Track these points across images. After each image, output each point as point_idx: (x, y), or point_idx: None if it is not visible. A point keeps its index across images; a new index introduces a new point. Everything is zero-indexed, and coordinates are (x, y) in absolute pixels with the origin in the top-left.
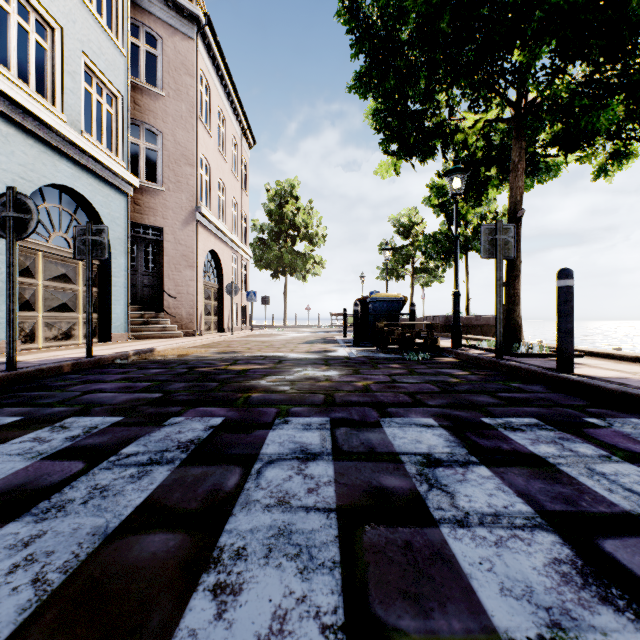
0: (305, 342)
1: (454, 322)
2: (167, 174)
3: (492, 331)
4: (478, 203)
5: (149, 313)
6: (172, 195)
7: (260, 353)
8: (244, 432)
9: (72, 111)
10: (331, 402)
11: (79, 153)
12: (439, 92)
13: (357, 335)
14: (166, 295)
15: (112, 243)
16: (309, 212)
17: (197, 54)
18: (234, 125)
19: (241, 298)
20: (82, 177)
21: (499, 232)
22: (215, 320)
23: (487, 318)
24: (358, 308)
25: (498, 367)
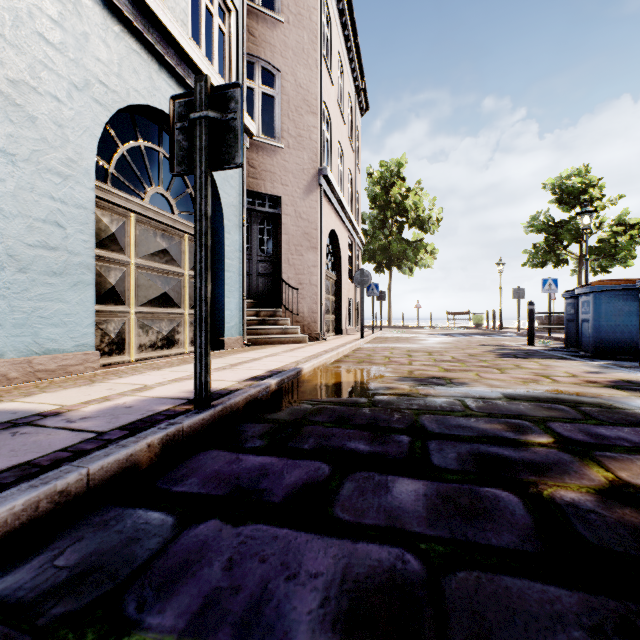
0: (499, 354)
1: None
2: (286, 126)
3: None
4: None
5: (265, 310)
6: (292, 153)
7: (507, 386)
8: None
9: (175, 3)
10: None
11: (184, 67)
12: None
13: None
14: (285, 286)
15: (225, 211)
16: (418, 194)
17: None
18: (350, 81)
19: (355, 293)
20: None
21: None
22: (332, 319)
23: None
24: None
25: None
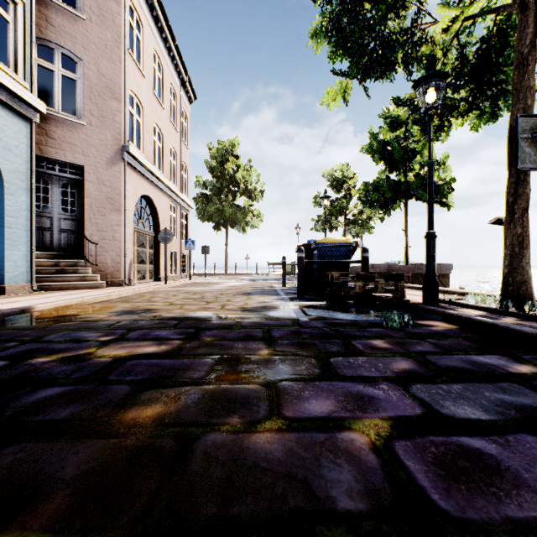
0: (241, 293)
1: (428, 271)
2: (88, 107)
3: None
4: (440, 134)
5: (66, 261)
6: (94, 130)
7: (178, 312)
8: None
9: None
10: None
11: None
12: None
13: (301, 286)
14: (87, 241)
15: (6, 175)
16: (248, 170)
17: None
18: (172, 74)
19: (181, 247)
20: None
21: None
22: (151, 268)
23: None
24: (303, 254)
25: None
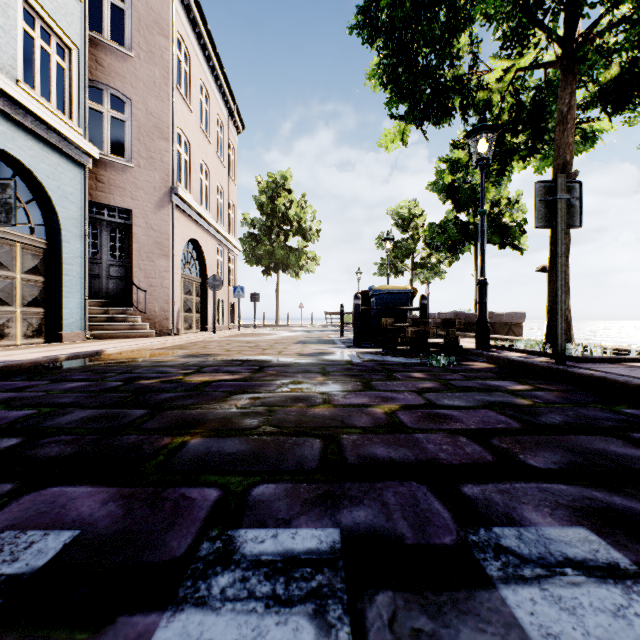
0: (297, 342)
1: (480, 317)
2: (137, 148)
3: (505, 330)
4: (500, 178)
5: (115, 309)
6: (143, 173)
7: (238, 356)
8: (74, 631)
9: (2, 52)
10: (337, 463)
11: (12, 106)
12: (462, 31)
13: (358, 334)
14: (136, 288)
15: (63, 223)
16: (302, 206)
17: (173, 13)
18: (220, 104)
19: (228, 294)
20: (18, 137)
21: (560, 191)
22: (197, 318)
23: (500, 315)
24: (359, 302)
25: (565, 377)
